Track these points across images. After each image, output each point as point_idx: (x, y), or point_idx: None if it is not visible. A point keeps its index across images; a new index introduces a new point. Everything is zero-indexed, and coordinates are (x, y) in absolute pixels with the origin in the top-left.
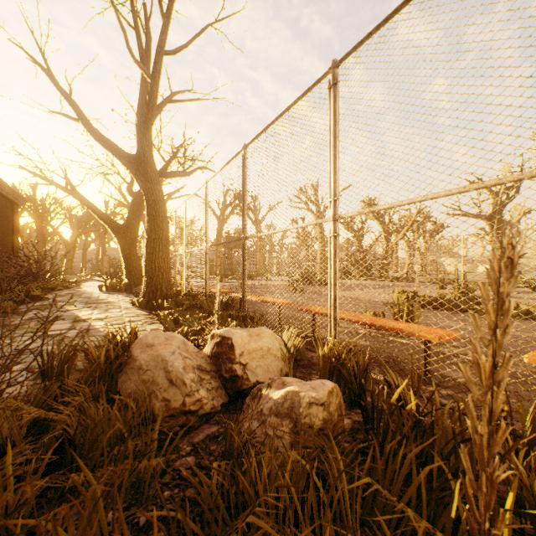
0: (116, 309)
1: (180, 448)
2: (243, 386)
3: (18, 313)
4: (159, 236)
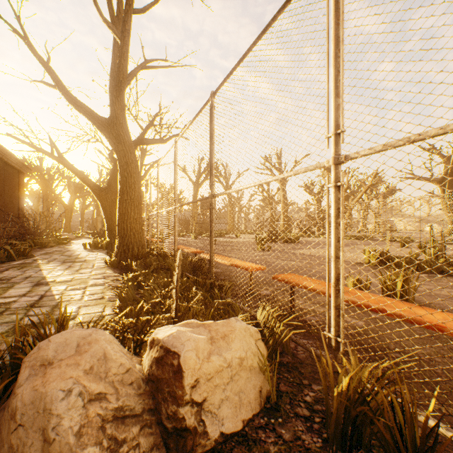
0: (88, 269)
1: None
2: (196, 449)
3: None
4: (131, 197)
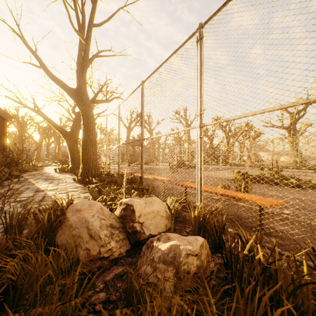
0: (64, 183)
1: (96, 285)
2: (140, 238)
3: (3, 186)
4: (90, 138)
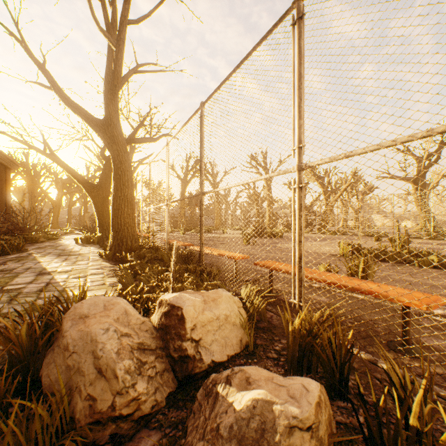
0: (84, 261)
1: None
2: (195, 369)
3: None
4: (125, 194)
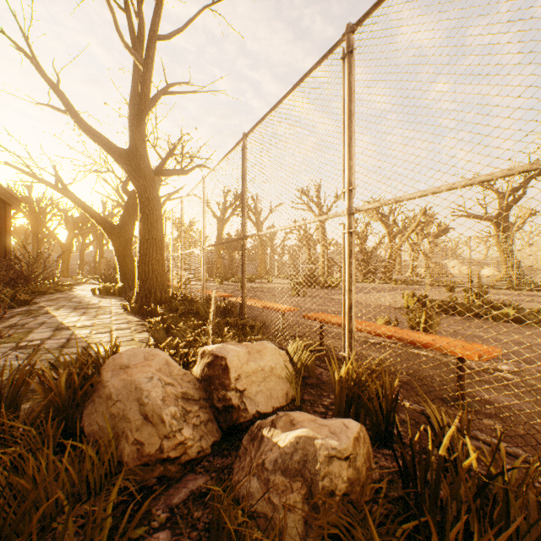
0: (106, 315)
1: (152, 515)
2: (239, 419)
3: None
4: (153, 236)
